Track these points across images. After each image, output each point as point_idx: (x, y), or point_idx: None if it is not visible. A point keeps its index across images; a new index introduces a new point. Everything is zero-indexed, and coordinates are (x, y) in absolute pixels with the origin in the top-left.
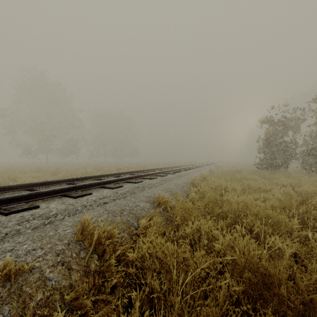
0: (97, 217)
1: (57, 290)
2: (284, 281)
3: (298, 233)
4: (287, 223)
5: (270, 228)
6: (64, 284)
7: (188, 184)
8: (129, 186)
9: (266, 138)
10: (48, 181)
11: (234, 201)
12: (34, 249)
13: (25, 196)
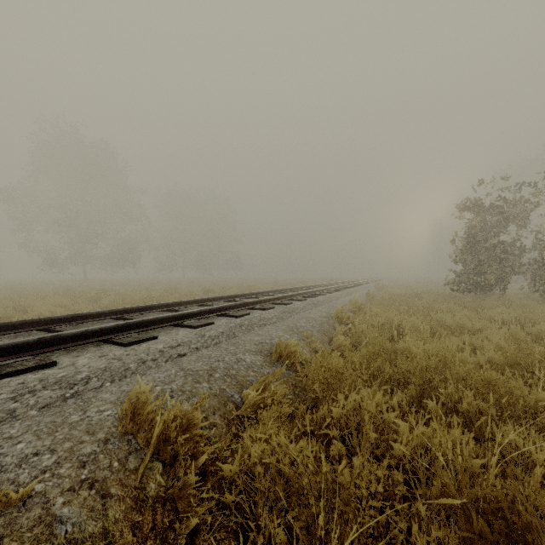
0: (165, 384)
1: (77, 544)
2: None
3: None
4: (525, 398)
5: (492, 406)
6: (92, 529)
7: (331, 320)
8: (225, 323)
9: (468, 237)
10: (80, 314)
11: (419, 352)
12: (37, 453)
13: (32, 343)
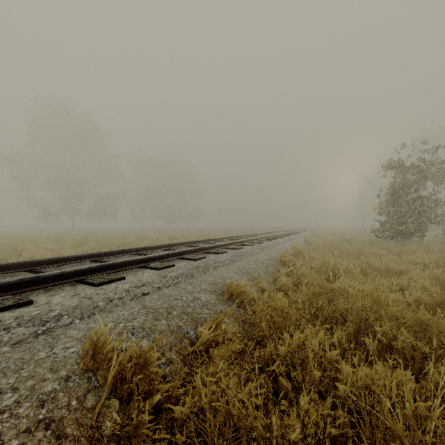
0: (128, 321)
1: None
2: None
3: None
4: None
5: (425, 344)
6: None
7: (275, 262)
8: (184, 265)
9: (391, 193)
10: (61, 257)
11: (355, 292)
12: None
13: (13, 283)
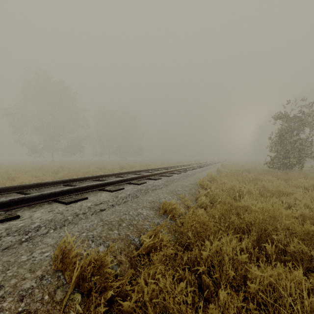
0: (89, 231)
1: None
2: None
3: None
4: None
5: (311, 249)
6: None
7: (196, 186)
8: (131, 188)
9: (279, 136)
10: (42, 182)
11: (256, 209)
12: None
13: (5, 203)
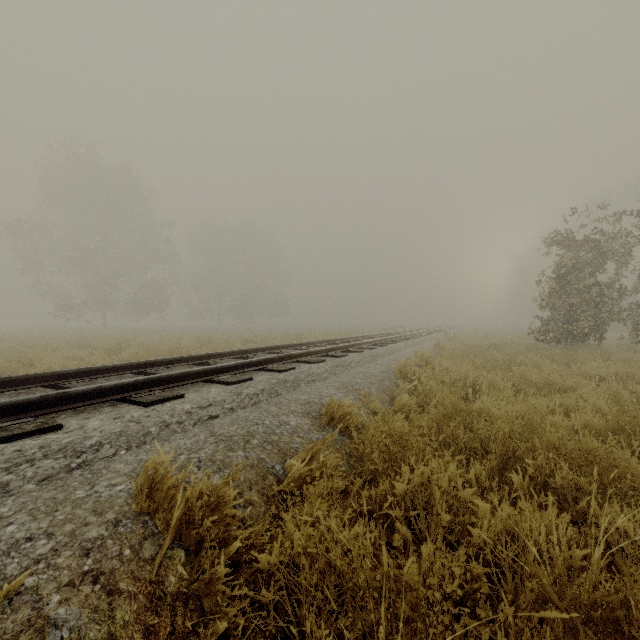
0: (192, 452)
1: None
2: None
3: None
4: (634, 471)
5: (592, 482)
6: (94, 635)
7: (392, 375)
8: (266, 379)
9: (557, 278)
10: (94, 368)
11: (501, 414)
12: (30, 537)
13: (34, 402)
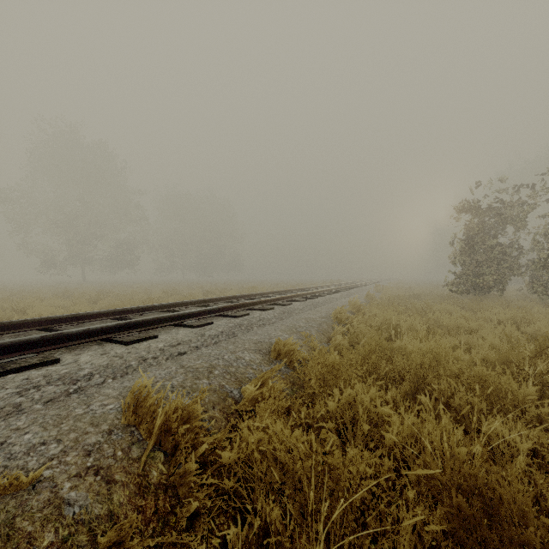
0: (166, 380)
1: (84, 525)
2: (531, 514)
3: (538, 411)
4: (515, 392)
5: (483, 401)
6: (98, 511)
7: (329, 320)
8: (225, 323)
9: (467, 239)
10: (81, 314)
11: (415, 350)
12: (44, 442)
13: (35, 341)
